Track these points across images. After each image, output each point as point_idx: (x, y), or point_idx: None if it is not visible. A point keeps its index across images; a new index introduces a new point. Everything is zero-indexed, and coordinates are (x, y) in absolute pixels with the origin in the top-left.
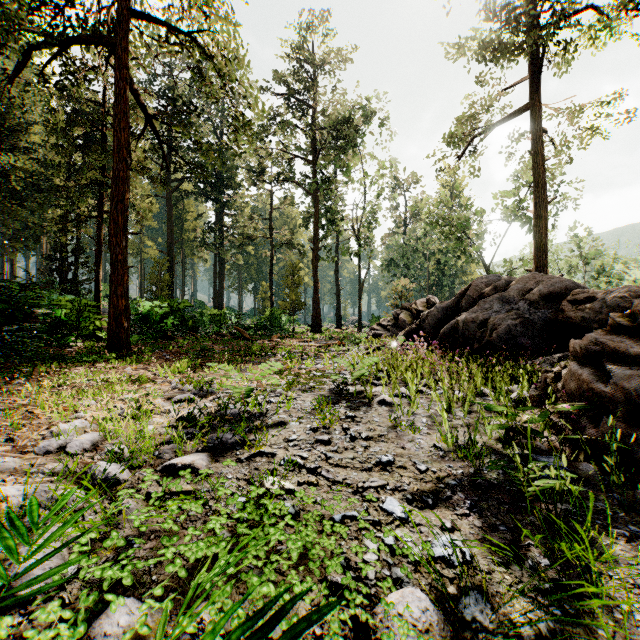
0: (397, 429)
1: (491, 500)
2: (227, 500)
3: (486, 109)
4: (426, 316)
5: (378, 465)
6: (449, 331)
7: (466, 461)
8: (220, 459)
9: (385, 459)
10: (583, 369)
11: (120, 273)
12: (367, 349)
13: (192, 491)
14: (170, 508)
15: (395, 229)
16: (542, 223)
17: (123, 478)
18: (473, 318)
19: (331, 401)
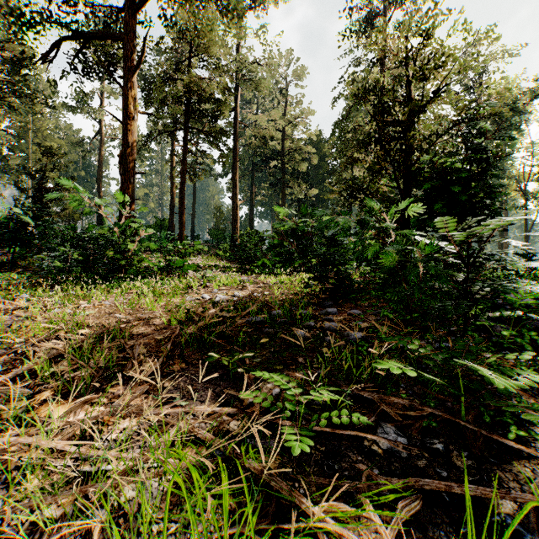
0: None
1: None
2: None
3: None
4: None
5: None
6: None
7: None
8: None
9: None
10: None
11: None
12: None
13: None
14: None
15: None
16: None
17: None
18: None
19: None
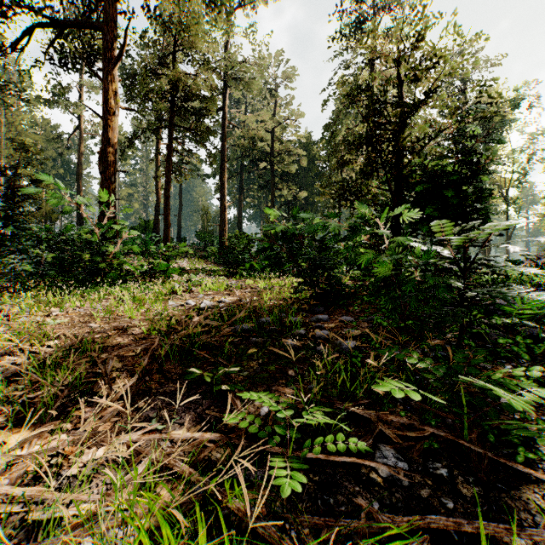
0: None
1: None
2: None
3: None
4: None
5: None
6: None
7: None
8: None
9: None
10: None
11: None
12: None
13: None
14: None
15: None
16: None
17: None
18: None
19: None
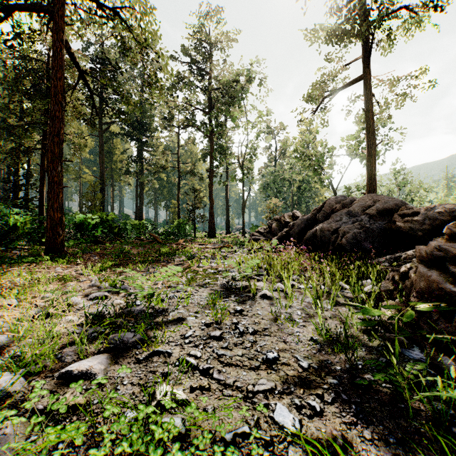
0: (278, 322)
1: (372, 401)
2: (111, 425)
3: (333, 77)
4: (293, 226)
5: (265, 362)
6: (310, 237)
7: (341, 355)
8: (119, 360)
9: (271, 356)
10: (431, 271)
11: (56, 192)
12: (249, 250)
13: (82, 405)
14: (49, 436)
15: (268, 163)
16: (373, 159)
17: (15, 390)
18: (328, 227)
19: (222, 295)
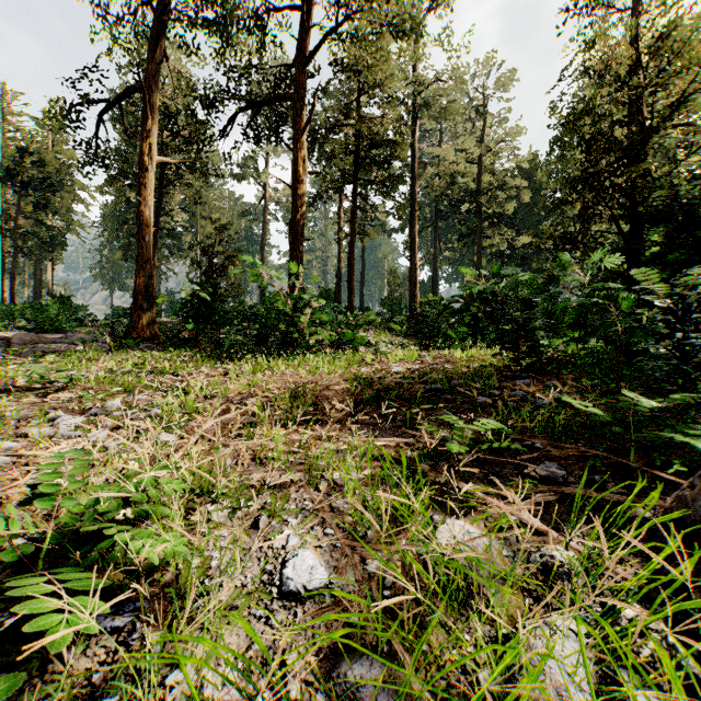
0: None
1: None
2: None
3: None
4: None
5: None
6: None
7: None
8: None
9: None
10: None
11: None
12: None
13: None
14: None
15: None
16: None
17: None
18: None
19: None
